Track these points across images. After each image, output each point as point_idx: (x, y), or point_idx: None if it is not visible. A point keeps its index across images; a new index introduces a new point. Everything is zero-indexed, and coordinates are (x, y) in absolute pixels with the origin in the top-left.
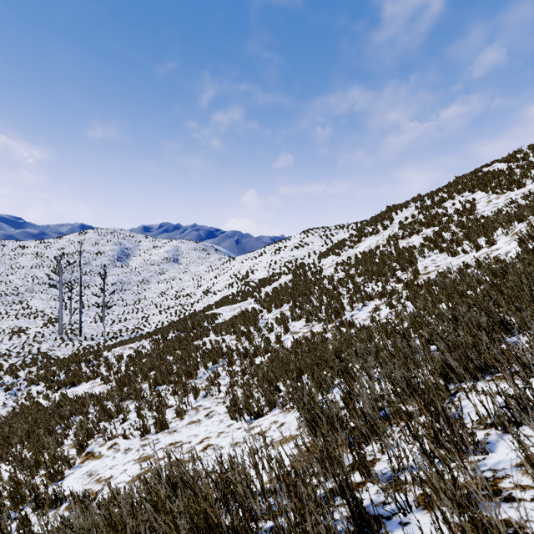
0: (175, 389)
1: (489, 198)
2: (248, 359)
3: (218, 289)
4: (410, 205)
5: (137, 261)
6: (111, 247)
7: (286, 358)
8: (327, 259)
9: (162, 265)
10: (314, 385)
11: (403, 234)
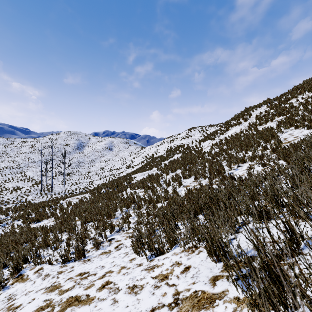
0: (97, 225)
1: None
2: (151, 204)
3: (135, 165)
4: (262, 106)
5: (88, 149)
6: (73, 141)
7: (182, 202)
8: (205, 143)
9: (102, 152)
10: (221, 223)
11: (260, 122)
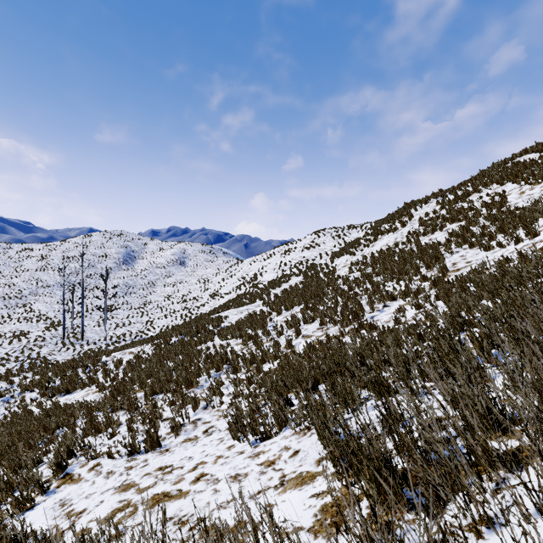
0: (173, 399)
1: (521, 189)
2: (254, 365)
3: (225, 292)
4: (430, 201)
5: (143, 264)
6: (117, 249)
7: (298, 365)
8: (340, 259)
9: (168, 268)
10: (337, 401)
11: (424, 231)
